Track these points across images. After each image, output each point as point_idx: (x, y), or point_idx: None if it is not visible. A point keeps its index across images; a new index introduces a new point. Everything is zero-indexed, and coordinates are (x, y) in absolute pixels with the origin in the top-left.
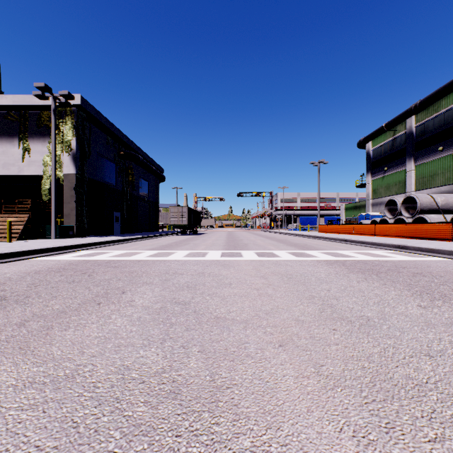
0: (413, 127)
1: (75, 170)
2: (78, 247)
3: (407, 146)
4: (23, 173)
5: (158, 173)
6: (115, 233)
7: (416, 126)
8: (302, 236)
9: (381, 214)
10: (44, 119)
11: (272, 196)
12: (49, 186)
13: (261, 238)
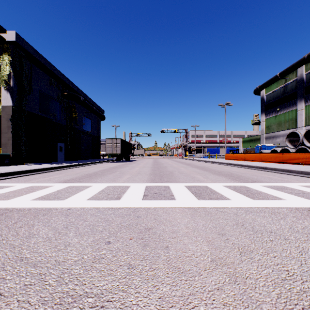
0: (304, 74)
1: (12, 103)
2: None
3: (298, 90)
4: None
5: (99, 113)
6: (58, 160)
7: (306, 73)
8: (215, 162)
9: (274, 145)
10: None
11: (186, 132)
12: None
13: (182, 165)
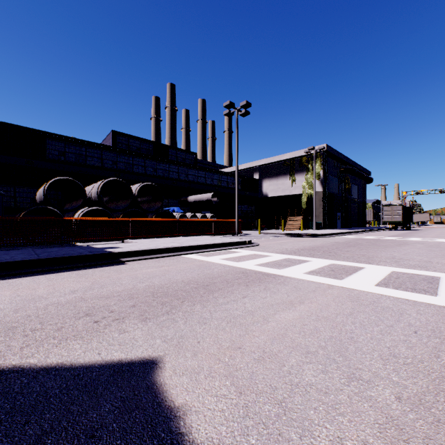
0: None
1: (322, 189)
2: (342, 233)
3: None
4: (292, 193)
5: (367, 177)
6: (337, 227)
7: None
8: None
9: None
10: (303, 162)
11: None
12: (305, 200)
13: None
